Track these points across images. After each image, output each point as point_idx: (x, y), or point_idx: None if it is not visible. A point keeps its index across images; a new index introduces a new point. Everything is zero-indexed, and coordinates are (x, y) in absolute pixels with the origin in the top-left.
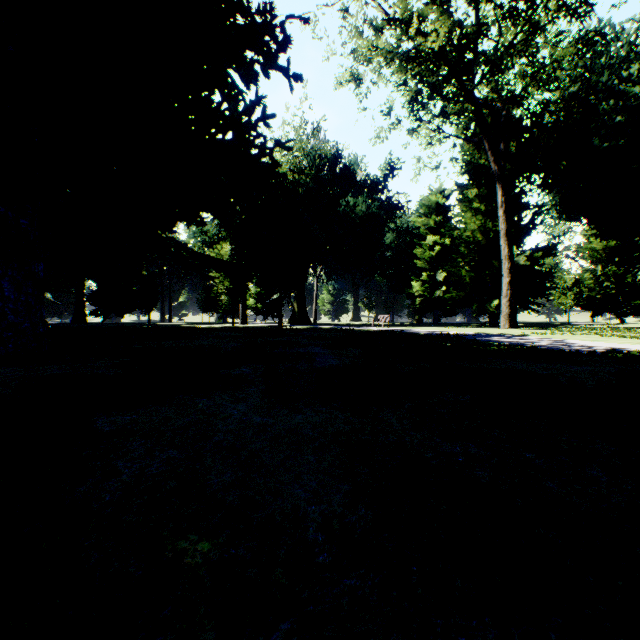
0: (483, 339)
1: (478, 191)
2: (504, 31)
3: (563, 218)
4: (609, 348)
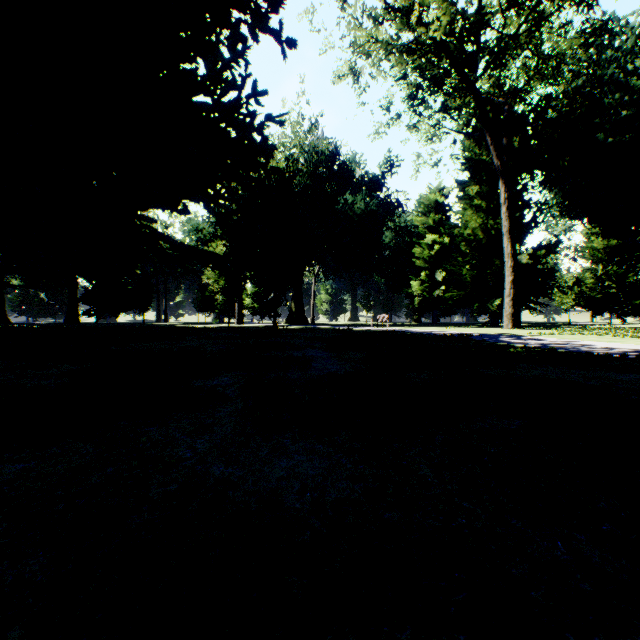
0: (492, 340)
1: (479, 188)
2: (508, 21)
3: (565, 216)
4: (636, 350)
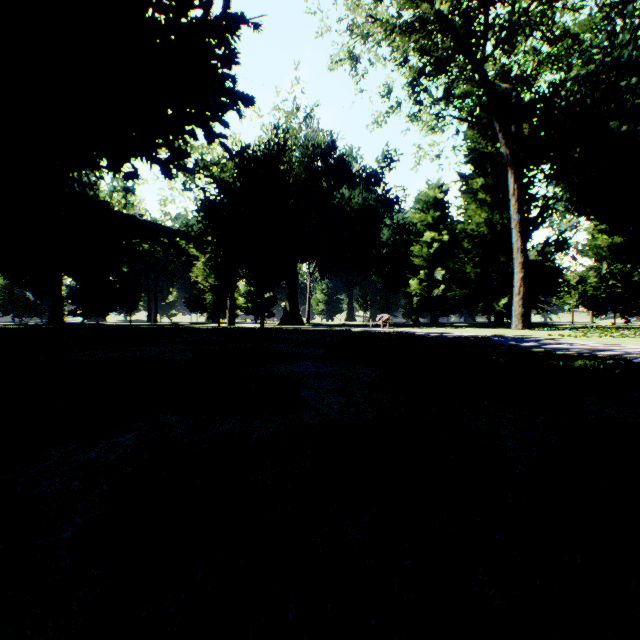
0: (520, 344)
1: (483, 181)
2: None
3: (571, 212)
4: None
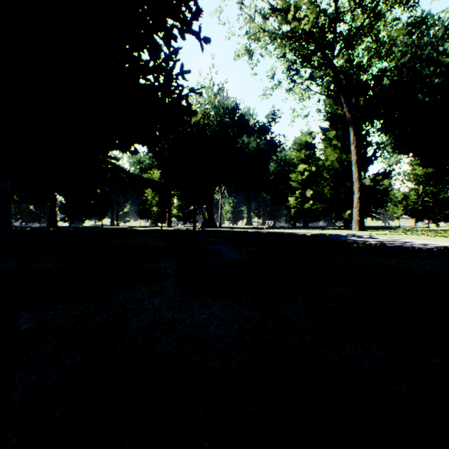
0: (343, 238)
1: (336, 133)
2: (355, 17)
3: (396, 152)
4: (439, 245)
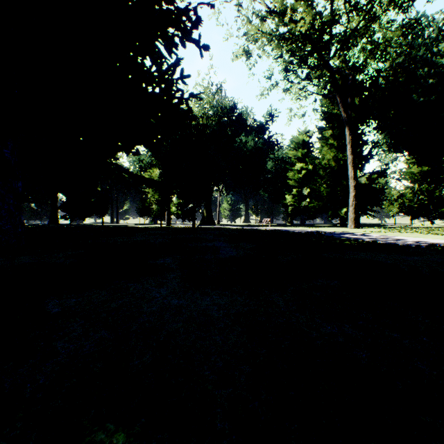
0: (337, 236)
1: (332, 132)
2: (351, 19)
3: (391, 151)
4: (429, 242)
